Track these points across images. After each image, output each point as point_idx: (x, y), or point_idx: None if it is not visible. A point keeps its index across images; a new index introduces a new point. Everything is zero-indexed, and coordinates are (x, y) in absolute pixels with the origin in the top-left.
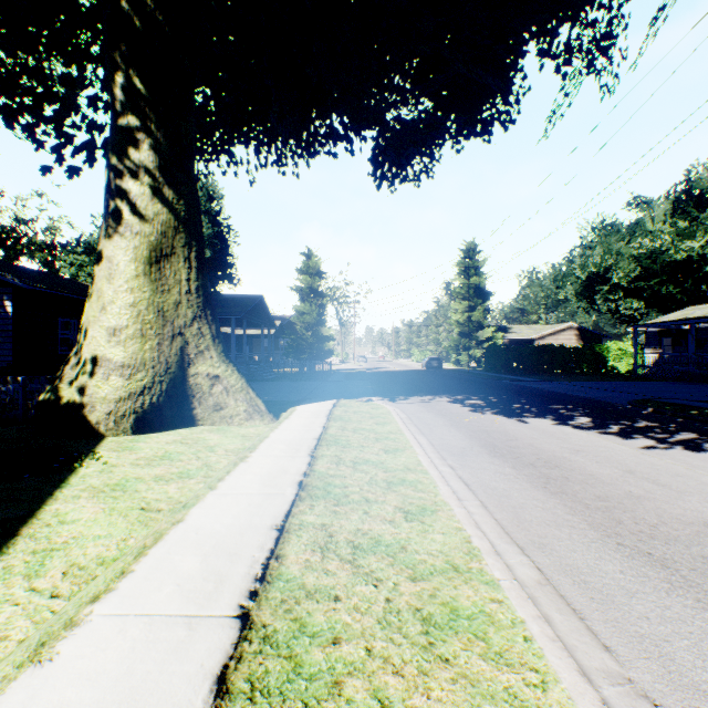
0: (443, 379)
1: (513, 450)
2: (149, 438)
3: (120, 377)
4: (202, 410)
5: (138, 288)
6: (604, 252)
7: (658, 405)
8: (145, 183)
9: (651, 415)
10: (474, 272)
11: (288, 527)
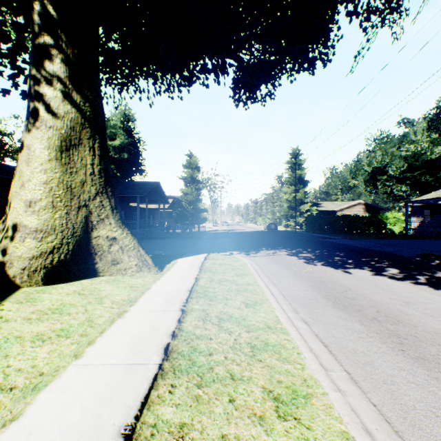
0: (279, 238)
1: (352, 302)
2: (55, 289)
3: (33, 240)
4: (103, 265)
5: (50, 169)
6: (383, 154)
7: (440, 258)
8: (57, 88)
9: (440, 266)
10: (297, 168)
11: (138, 431)
